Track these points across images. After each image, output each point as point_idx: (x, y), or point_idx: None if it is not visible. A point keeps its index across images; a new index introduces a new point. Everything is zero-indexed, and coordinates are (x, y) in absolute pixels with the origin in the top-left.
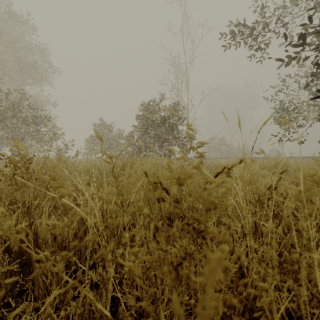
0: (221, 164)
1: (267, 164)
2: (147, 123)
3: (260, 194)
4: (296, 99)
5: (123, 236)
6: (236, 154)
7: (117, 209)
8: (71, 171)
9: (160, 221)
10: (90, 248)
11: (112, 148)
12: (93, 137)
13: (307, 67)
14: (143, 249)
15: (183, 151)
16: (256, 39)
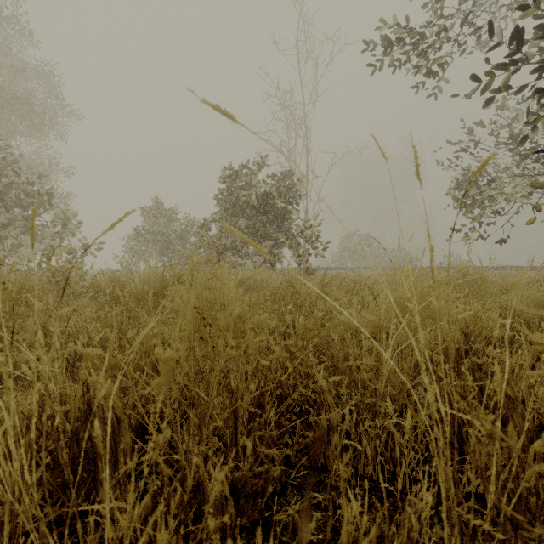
0: (365, 279)
1: (467, 278)
2: (234, 205)
3: (444, 338)
4: (492, 167)
5: (130, 454)
6: (389, 262)
7: (113, 388)
8: (77, 293)
9: (228, 408)
10: (7, 511)
11: (173, 250)
12: (138, 230)
13: (511, 110)
14: (156, 513)
15: (298, 255)
16: (426, 56)
